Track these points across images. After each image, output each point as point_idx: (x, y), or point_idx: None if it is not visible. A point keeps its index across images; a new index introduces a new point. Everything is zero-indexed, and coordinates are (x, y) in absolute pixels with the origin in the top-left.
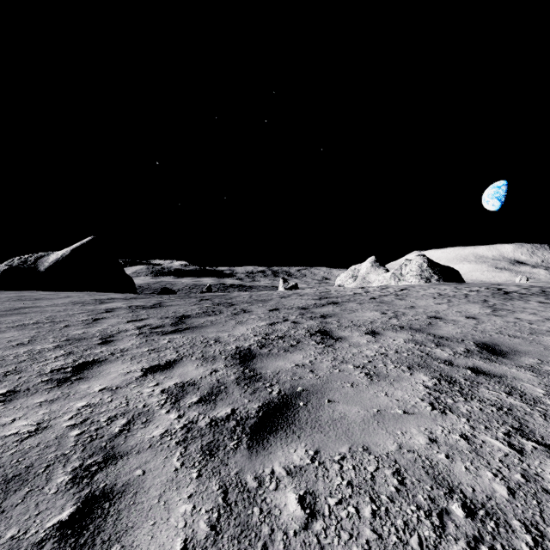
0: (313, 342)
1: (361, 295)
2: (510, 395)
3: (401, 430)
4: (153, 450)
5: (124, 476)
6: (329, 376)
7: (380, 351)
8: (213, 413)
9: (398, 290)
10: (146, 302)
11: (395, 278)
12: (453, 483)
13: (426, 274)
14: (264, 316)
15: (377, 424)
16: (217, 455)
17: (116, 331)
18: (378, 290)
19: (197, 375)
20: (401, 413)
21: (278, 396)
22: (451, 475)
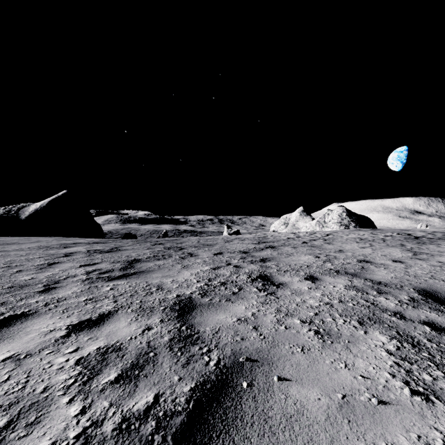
0: (254, 289)
1: (294, 239)
2: None
3: (385, 439)
4: None
5: None
6: (275, 336)
7: (324, 301)
8: (129, 404)
9: (324, 235)
10: (105, 247)
11: (320, 224)
12: None
13: (345, 222)
14: (208, 260)
15: (349, 427)
16: None
17: (64, 276)
18: (307, 235)
19: (126, 335)
20: (375, 403)
21: (215, 370)
22: None
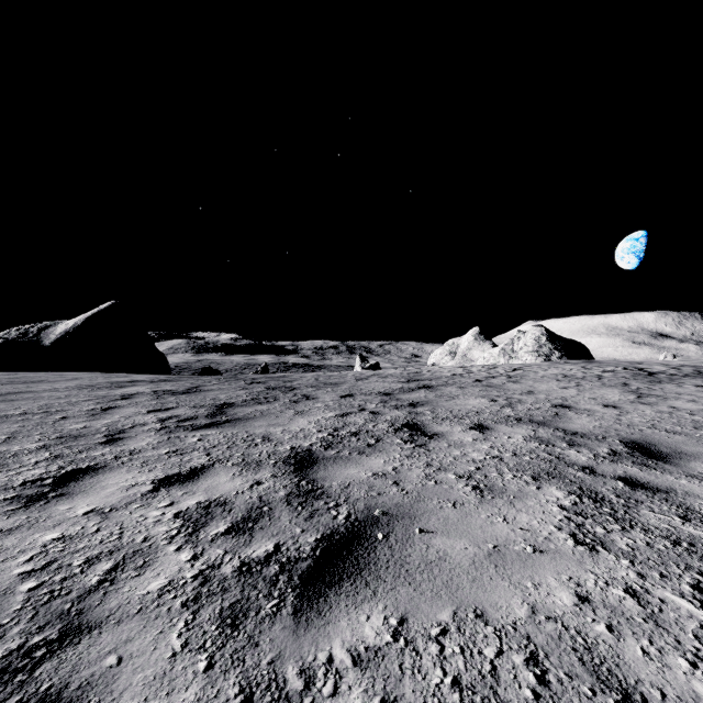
0: (398, 440)
1: (462, 376)
2: (686, 521)
3: (533, 579)
4: (143, 618)
5: (85, 668)
6: (421, 491)
7: (491, 454)
8: (247, 552)
9: (510, 371)
10: (178, 386)
11: (505, 354)
12: (627, 681)
13: (545, 350)
14: (333, 404)
15: (495, 570)
16: (244, 627)
17: (130, 425)
18: (484, 370)
19: (231, 490)
20: (530, 551)
21: (345, 523)
22: (622, 665)
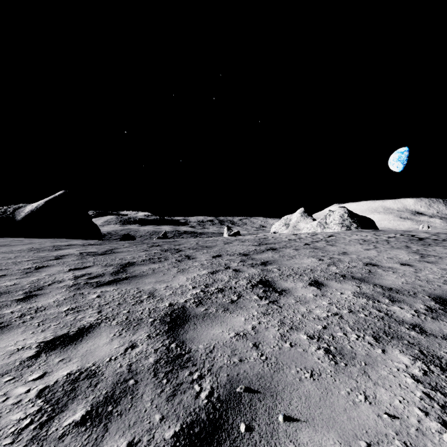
0: (255, 296)
1: (295, 241)
2: None
3: None
4: None
5: None
6: (279, 356)
7: (332, 310)
8: None
9: (326, 237)
10: (99, 249)
11: (321, 226)
12: None
13: (347, 223)
14: (206, 263)
15: None
16: None
17: (50, 282)
18: (309, 236)
19: (105, 356)
20: None
21: (207, 404)
22: None
